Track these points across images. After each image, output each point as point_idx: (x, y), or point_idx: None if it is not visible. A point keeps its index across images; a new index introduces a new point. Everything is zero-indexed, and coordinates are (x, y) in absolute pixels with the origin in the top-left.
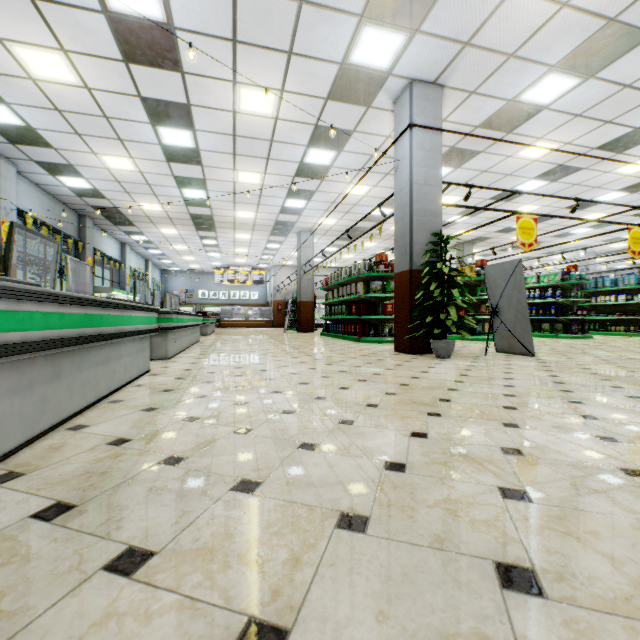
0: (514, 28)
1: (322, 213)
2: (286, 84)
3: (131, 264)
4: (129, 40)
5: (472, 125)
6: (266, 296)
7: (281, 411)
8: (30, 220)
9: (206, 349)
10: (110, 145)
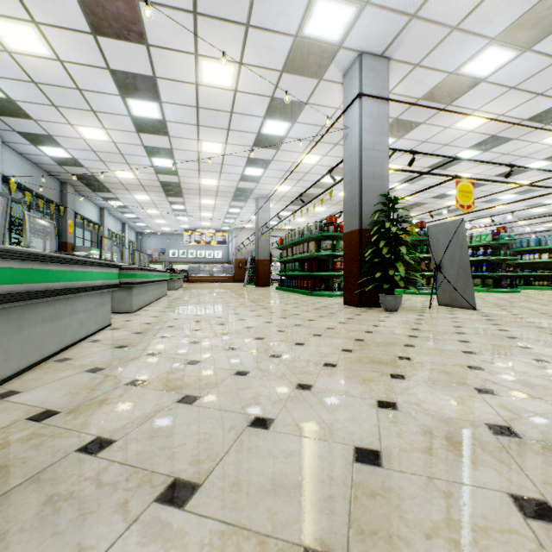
0: None
1: (277, 180)
2: (244, 57)
3: (109, 227)
4: (96, 12)
5: (415, 97)
6: (228, 255)
7: (234, 372)
8: (14, 186)
9: (171, 302)
10: (84, 116)
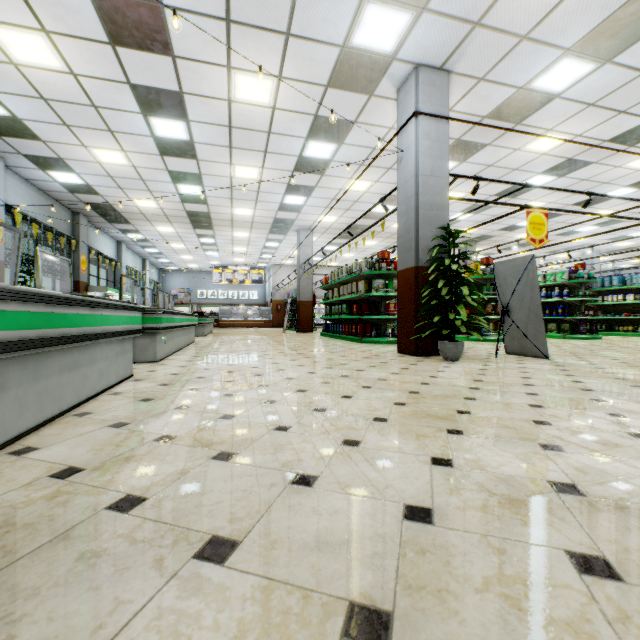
0: (528, 6)
1: (322, 210)
2: (284, 70)
3: (127, 263)
4: (115, 19)
5: (479, 115)
6: (265, 296)
7: (273, 427)
8: (19, 216)
9: (200, 350)
10: (100, 137)
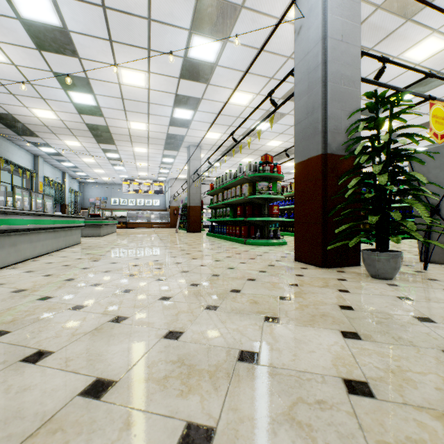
0: None
1: (208, 126)
2: None
3: (46, 174)
4: None
5: (374, 3)
6: (165, 203)
7: None
8: None
9: (59, 258)
10: None
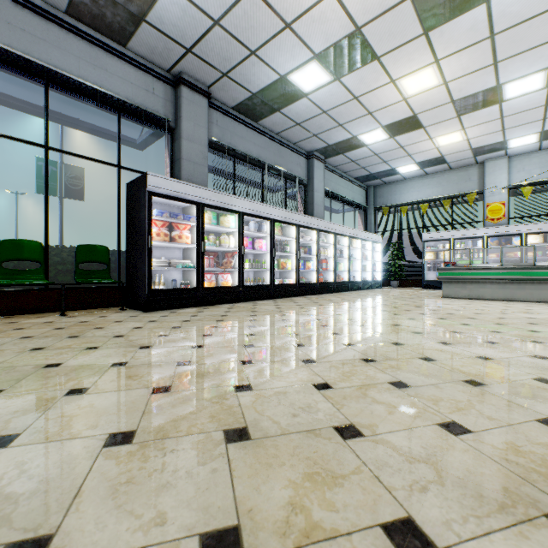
0: None
1: None
2: None
3: None
4: None
5: None
6: None
7: None
8: None
9: None
10: None
